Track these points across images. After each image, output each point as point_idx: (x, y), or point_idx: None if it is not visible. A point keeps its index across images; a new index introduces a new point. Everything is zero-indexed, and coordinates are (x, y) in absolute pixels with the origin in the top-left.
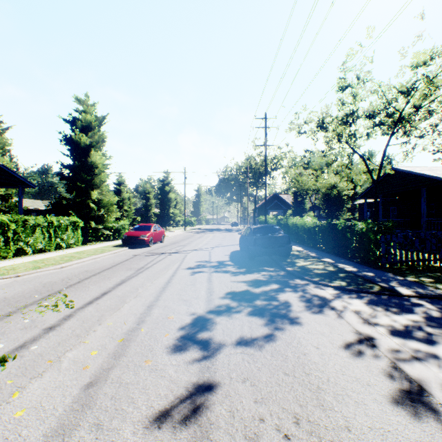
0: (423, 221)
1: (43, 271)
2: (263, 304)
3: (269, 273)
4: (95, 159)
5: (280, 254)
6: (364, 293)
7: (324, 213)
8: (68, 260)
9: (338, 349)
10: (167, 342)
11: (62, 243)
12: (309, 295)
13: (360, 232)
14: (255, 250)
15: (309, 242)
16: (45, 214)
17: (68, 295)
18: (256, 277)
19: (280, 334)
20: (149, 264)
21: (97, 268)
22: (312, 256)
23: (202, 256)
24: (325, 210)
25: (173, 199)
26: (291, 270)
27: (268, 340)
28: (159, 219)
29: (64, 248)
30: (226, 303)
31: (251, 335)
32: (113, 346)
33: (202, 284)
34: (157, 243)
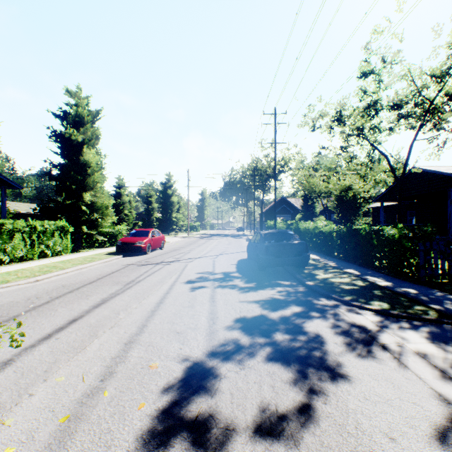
0: (449, 226)
1: (10, 286)
2: (286, 340)
3: (286, 288)
4: (88, 157)
5: (296, 264)
6: (417, 321)
7: (338, 217)
8: (47, 272)
9: (429, 444)
10: (139, 425)
11: (47, 250)
12: (344, 323)
13: (390, 238)
14: (266, 259)
15: (324, 249)
16: (41, 218)
17: (22, 324)
18: (270, 294)
19: (323, 404)
20: (142, 276)
21: (78, 281)
22: (332, 266)
23: (204, 266)
24: (339, 214)
25: (176, 202)
26: (313, 285)
27: (306, 418)
28: (161, 224)
29: (50, 256)
30: (235, 338)
31: (277, 407)
32: (47, 434)
33: (202, 305)
34: (156, 250)
